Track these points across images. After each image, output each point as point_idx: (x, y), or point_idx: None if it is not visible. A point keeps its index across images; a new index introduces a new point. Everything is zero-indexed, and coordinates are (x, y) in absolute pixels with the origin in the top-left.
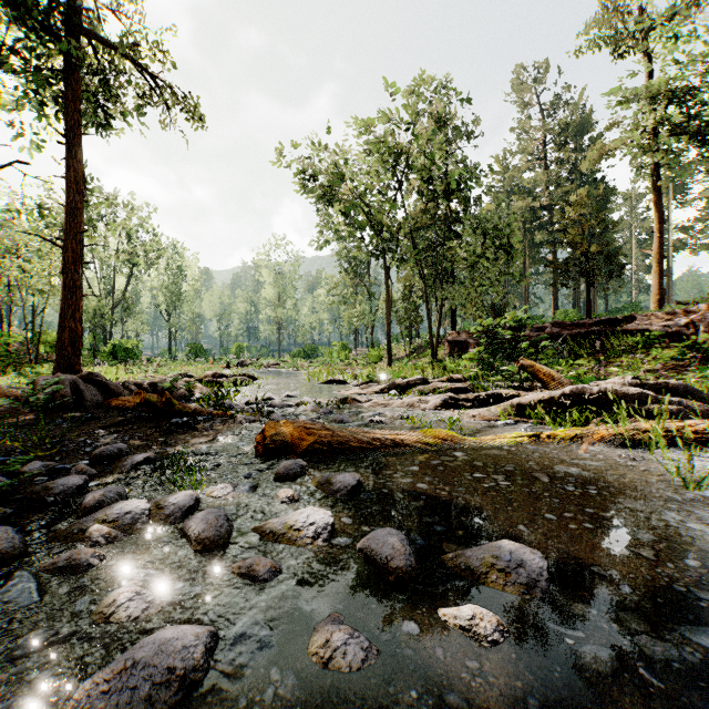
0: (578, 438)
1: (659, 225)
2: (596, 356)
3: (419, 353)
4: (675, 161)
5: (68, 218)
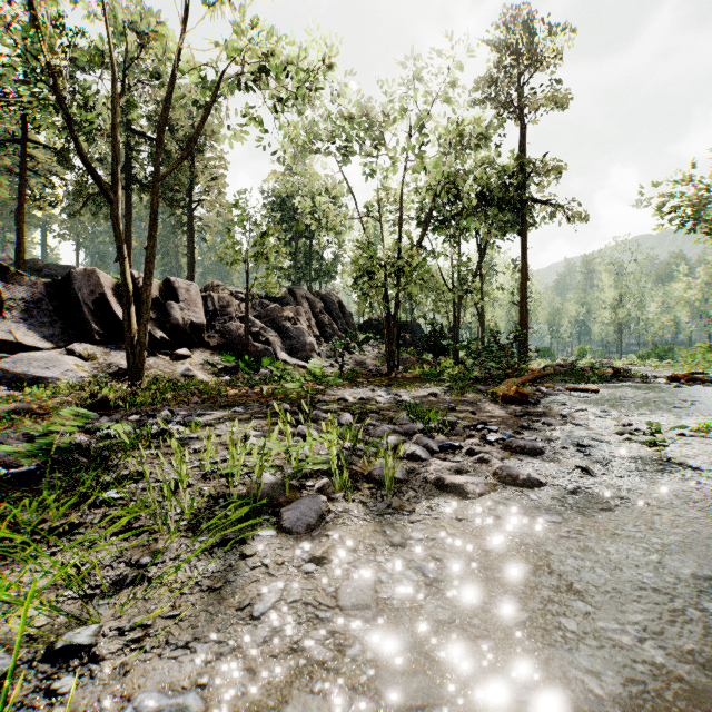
0: None
1: None
2: None
3: None
4: None
5: (522, 292)
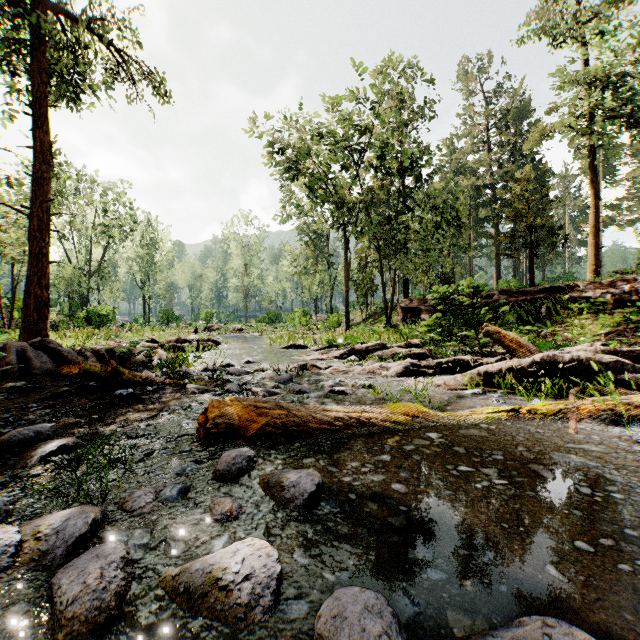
0: (561, 413)
1: (595, 201)
2: (542, 321)
3: (374, 319)
4: (610, 141)
5: (34, 187)
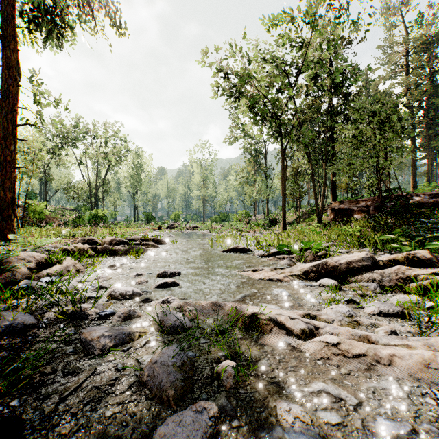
0: None
1: None
2: None
3: (304, 219)
4: None
5: (1, 100)
